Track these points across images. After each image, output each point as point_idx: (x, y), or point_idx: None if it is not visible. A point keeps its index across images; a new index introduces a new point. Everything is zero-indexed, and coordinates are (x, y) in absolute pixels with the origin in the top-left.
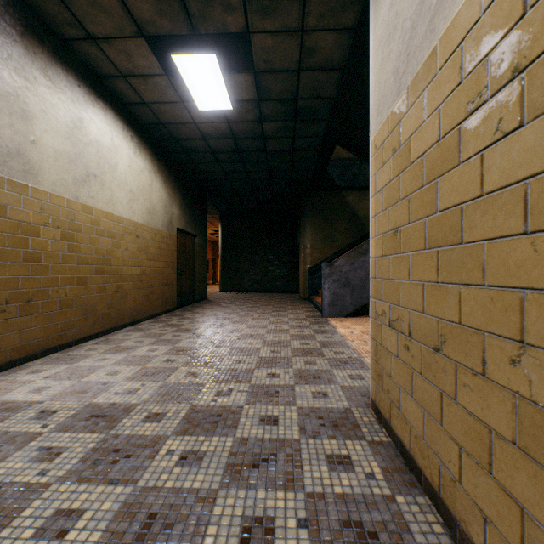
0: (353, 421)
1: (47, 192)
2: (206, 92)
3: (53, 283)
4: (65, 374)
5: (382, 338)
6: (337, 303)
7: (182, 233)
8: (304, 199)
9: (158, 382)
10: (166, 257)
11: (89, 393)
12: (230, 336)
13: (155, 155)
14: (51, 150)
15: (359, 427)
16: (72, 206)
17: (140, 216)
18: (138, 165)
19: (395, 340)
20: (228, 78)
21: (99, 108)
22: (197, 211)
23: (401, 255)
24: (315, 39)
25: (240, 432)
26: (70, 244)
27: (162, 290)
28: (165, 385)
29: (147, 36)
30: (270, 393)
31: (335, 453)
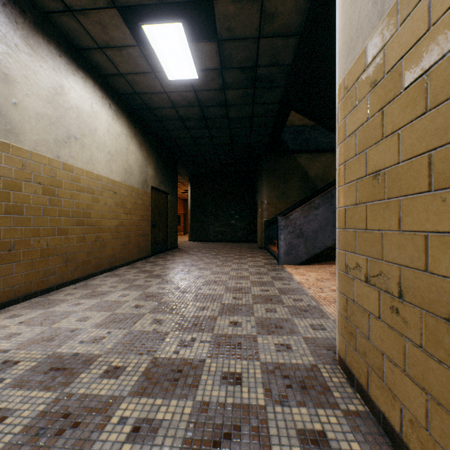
0: (321, 382)
1: (28, 150)
2: (174, 62)
3: (34, 233)
4: (39, 319)
5: (354, 294)
6: (291, 251)
7: (156, 191)
8: (261, 161)
9: (124, 330)
10: (141, 211)
11: (56, 340)
12: (196, 282)
13: (131, 122)
14: (32, 112)
15: (330, 390)
16: (53, 164)
17: (118, 175)
18: (116, 130)
19: (376, 298)
20: (193, 47)
21: (80, 77)
22: (169, 172)
23: (385, 201)
24: (275, 4)
25: (201, 393)
26: (51, 198)
27: (138, 240)
28: (130, 333)
29: (119, 7)
30: (233, 344)
31: (307, 427)
